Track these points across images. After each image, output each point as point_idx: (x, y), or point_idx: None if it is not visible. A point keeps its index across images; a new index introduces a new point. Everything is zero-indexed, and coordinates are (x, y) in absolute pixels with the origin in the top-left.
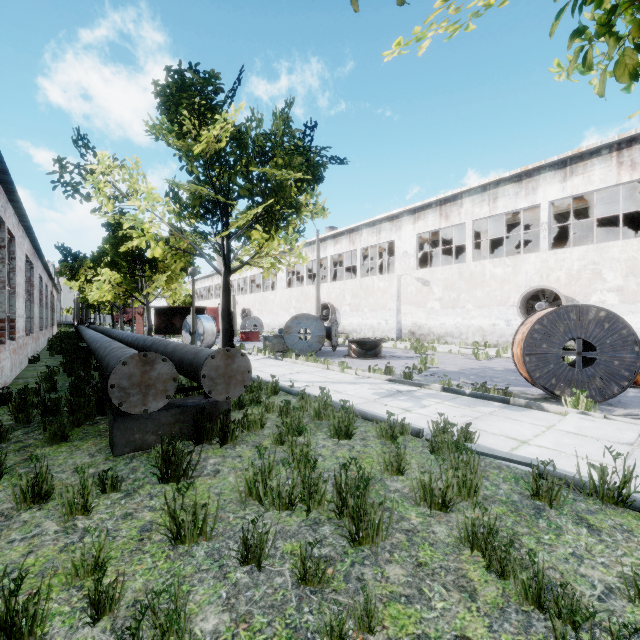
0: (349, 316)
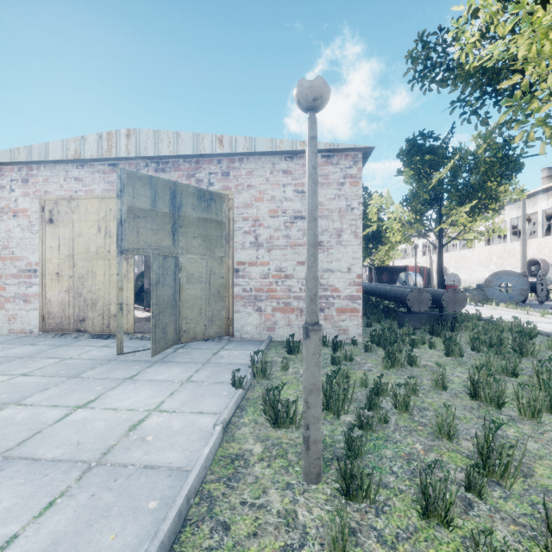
0: None
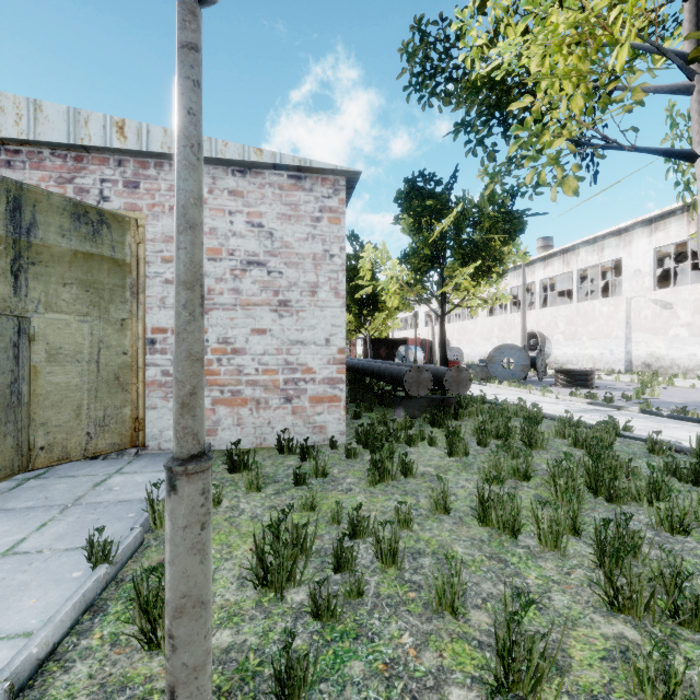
0: (562, 346)
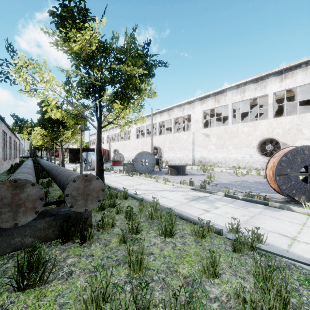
0: (168, 153)
